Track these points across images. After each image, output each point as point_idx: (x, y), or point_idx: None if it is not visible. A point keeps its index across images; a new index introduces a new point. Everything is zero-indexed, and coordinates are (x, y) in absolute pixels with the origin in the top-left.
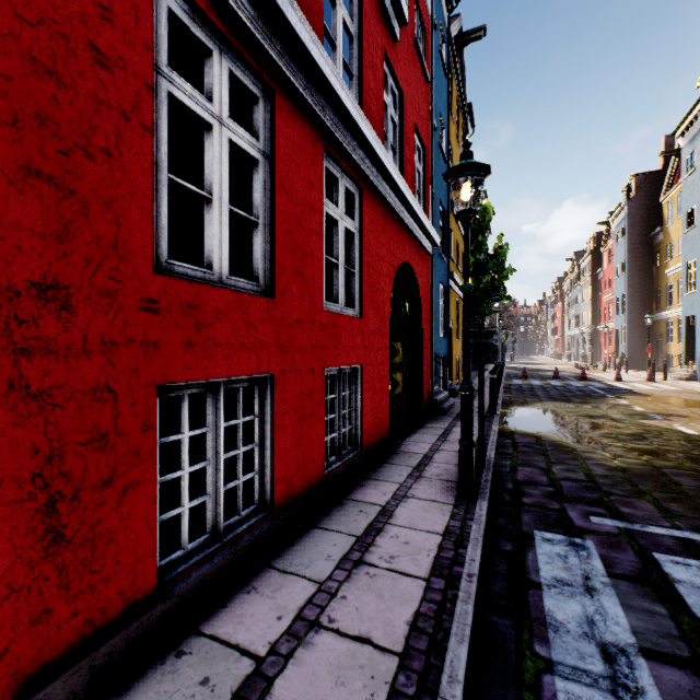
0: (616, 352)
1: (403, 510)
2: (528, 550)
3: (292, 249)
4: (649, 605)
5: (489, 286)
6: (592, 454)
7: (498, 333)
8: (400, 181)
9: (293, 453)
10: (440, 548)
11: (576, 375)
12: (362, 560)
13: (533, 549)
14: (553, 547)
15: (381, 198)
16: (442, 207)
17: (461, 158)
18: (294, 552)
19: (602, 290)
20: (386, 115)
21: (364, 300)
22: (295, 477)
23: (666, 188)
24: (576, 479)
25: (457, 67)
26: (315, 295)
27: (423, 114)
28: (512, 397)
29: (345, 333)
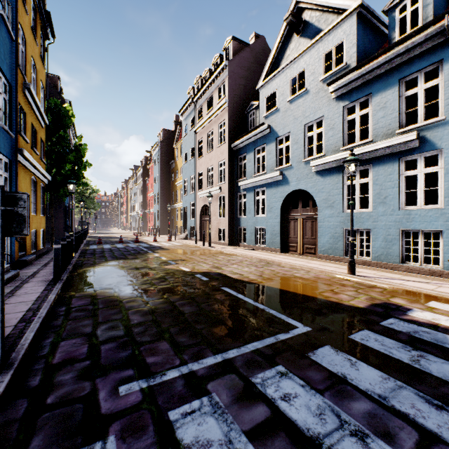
0: (155, 225)
1: None
2: None
3: None
4: None
5: (70, 172)
6: (133, 302)
7: (26, 199)
8: None
9: None
10: None
11: (134, 240)
12: None
13: None
14: None
15: None
16: (7, 80)
17: None
18: None
19: (148, 190)
20: None
21: None
22: None
23: (176, 141)
24: (117, 336)
25: None
26: None
27: None
28: (85, 260)
29: None
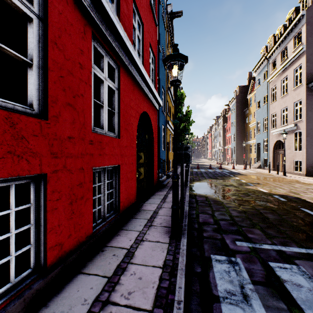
0: (231, 157)
1: (140, 251)
2: (209, 270)
3: (64, 89)
4: (277, 303)
5: (184, 128)
6: (230, 204)
7: (190, 147)
8: (142, 67)
9: (65, 225)
10: (160, 279)
11: (218, 167)
12: (109, 300)
13: (212, 269)
14: (222, 265)
15: (131, 75)
16: (163, 89)
17: (172, 51)
18: (59, 301)
19: (226, 132)
20: (135, 33)
21: (121, 128)
22: (67, 241)
23: (249, 92)
24: (226, 219)
25: (170, 27)
26: (85, 122)
27: (154, 41)
28: (194, 177)
29: (107, 146)
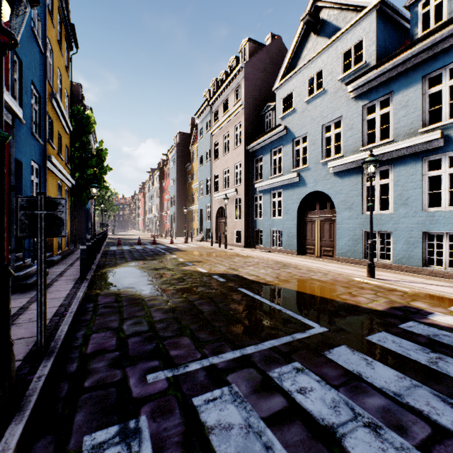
0: (171, 227)
1: None
2: None
3: None
4: None
5: (92, 177)
6: (155, 301)
7: (64, 204)
8: None
9: None
10: None
11: (151, 241)
12: None
13: None
14: None
15: None
16: (37, 92)
17: None
18: None
19: (165, 192)
20: None
21: None
22: None
23: (192, 143)
24: (141, 331)
25: None
26: None
27: None
28: (106, 261)
29: None
